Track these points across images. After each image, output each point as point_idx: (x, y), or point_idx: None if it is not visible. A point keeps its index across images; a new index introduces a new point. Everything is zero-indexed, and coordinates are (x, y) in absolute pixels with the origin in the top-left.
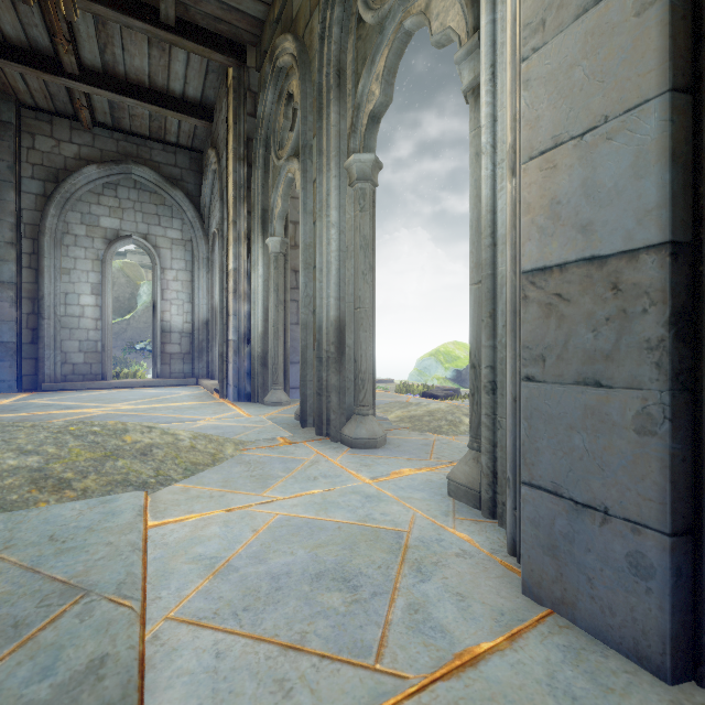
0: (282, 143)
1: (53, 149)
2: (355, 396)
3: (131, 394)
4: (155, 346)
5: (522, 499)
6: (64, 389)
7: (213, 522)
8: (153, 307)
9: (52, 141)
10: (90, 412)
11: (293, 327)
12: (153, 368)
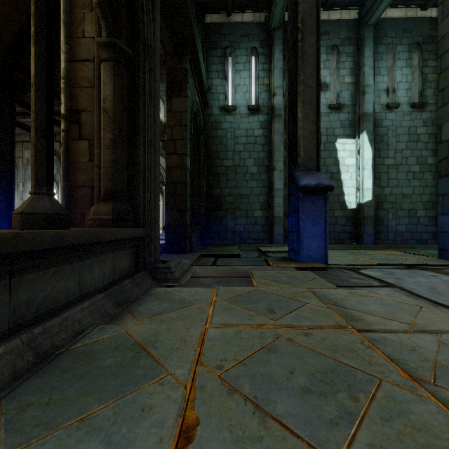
0: None
1: None
2: None
3: None
4: None
5: None
6: None
7: None
8: None
9: None
10: None
11: None
12: None
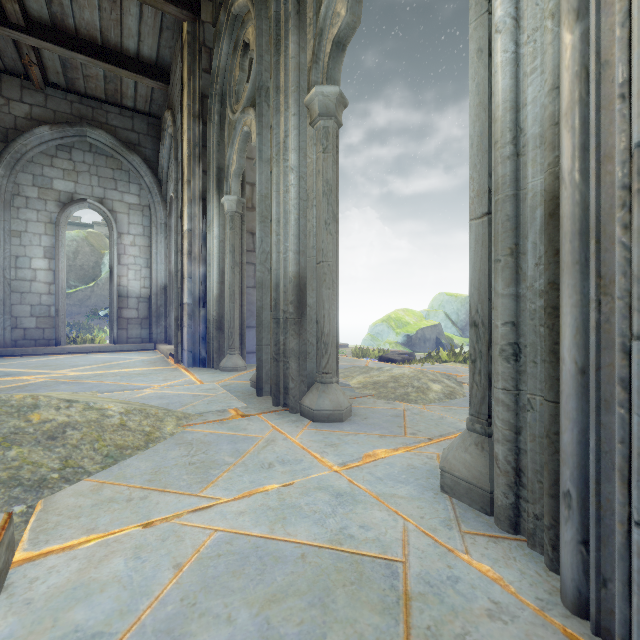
0: (238, 97)
1: (2, 107)
2: (316, 361)
3: (83, 360)
4: (112, 311)
5: (639, 553)
6: (14, 354)
7: (118, 550)
8: (110, 272)
9: (1, 99)
10: (28, 380)
11: (250, 291)
12: (110, 333)
